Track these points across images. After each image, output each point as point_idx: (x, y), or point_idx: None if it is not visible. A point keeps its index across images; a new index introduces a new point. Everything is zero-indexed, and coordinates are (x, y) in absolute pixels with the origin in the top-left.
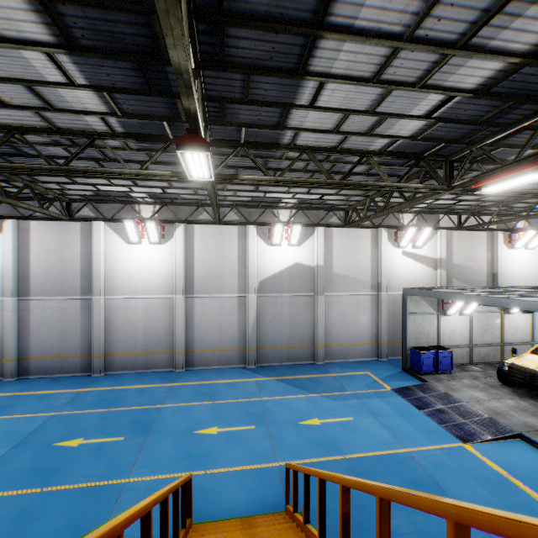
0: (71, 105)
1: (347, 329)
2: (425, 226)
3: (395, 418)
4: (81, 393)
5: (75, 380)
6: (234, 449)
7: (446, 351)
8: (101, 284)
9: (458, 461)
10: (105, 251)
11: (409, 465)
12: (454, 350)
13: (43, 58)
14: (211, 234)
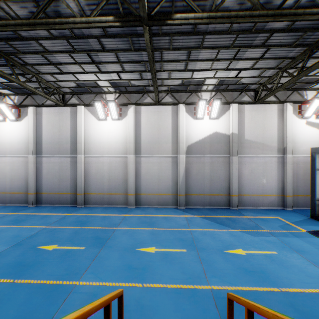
0: None
1: (257, 184)
2: None
3: None
4: (66, 216)
5: (66, 208)
6: (168, 267)
7: None
8: (82, 147)
9: None
10: (84, 126)
11: None
12: None
13: None
14: (152, 112)
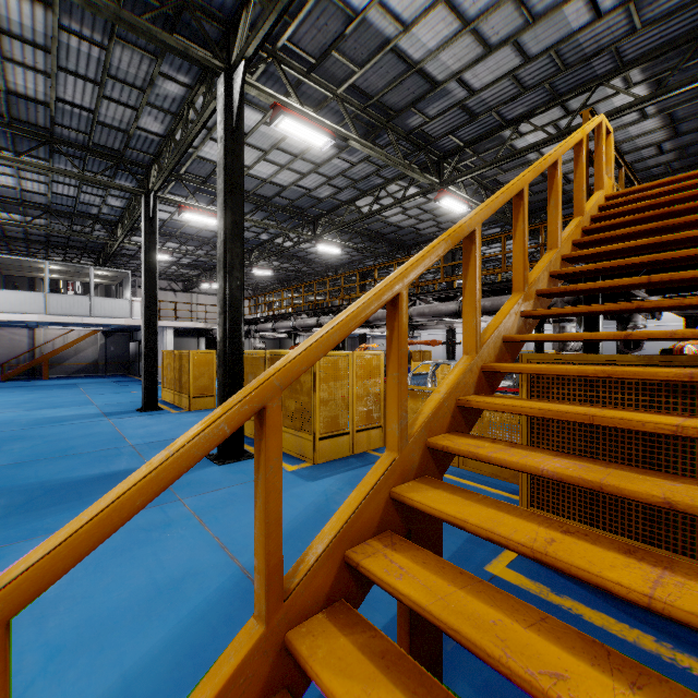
0: None
1: None
2: None
3: None
4: None
5: None
6: None
7: None
8: None
9: None
10: None
11: None
12: None
13: None
14: None
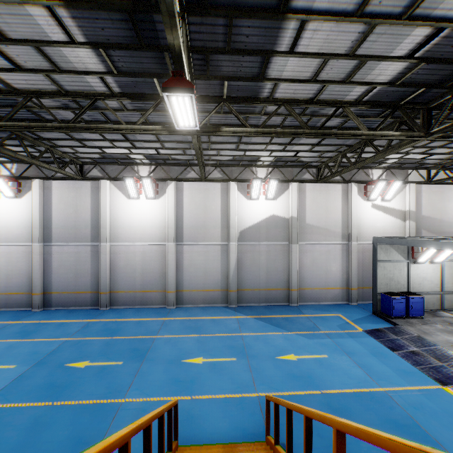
0: (74, 66)
1: (319, 275)
2: (395, 180)
3: (369, 357)
4: (90, 323)
5: (86, 312)
6: (217, 378)
7: (417, 297)
8: (107, 233)
9: (438, 404)
10: (110, 205)
11: (387, 404)
12: (424, 296)
13: (45, 15)
14: (198, 190)
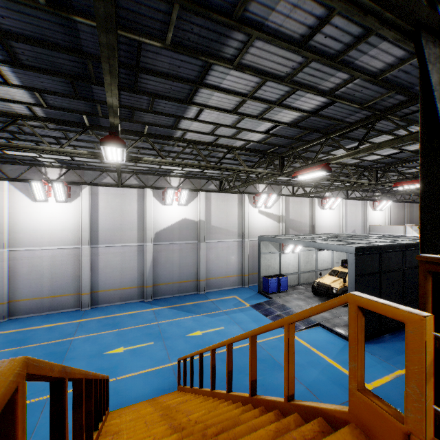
0: None
1: (221, 267)
2: (272, 194)
3: (251, 323)
4: None
5: None
6: (138, 360)
7: (284, 277)
8: (5, 238)
9: None
10: (10, 208)
11: (257, 350)
12: (289, 276)
13: None
14: (114, 195)
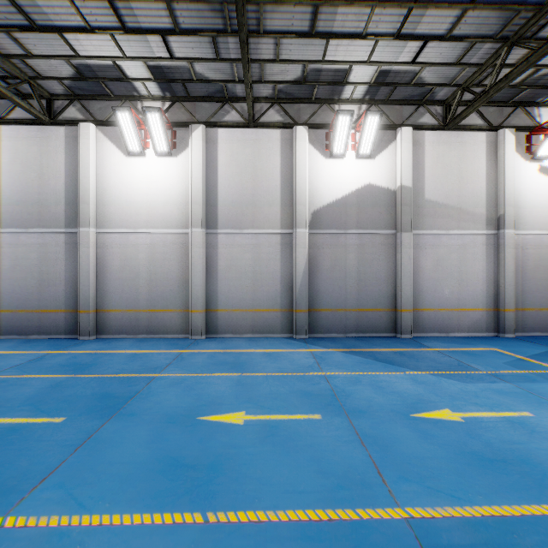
0: None
1: (448, 287)
2: None
3: None
4: (48, 355)
5: (53, 342)
6: (279, 459)
7: None
8: (90, 211)
9: None
10: (97, 167)
11: None
12: None
13: None
14: (242, 142)
